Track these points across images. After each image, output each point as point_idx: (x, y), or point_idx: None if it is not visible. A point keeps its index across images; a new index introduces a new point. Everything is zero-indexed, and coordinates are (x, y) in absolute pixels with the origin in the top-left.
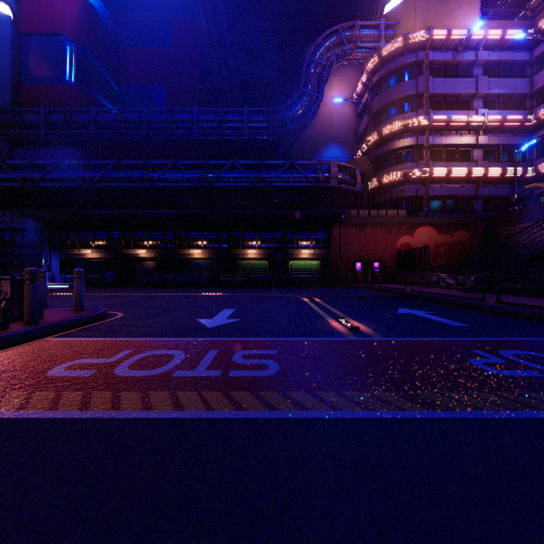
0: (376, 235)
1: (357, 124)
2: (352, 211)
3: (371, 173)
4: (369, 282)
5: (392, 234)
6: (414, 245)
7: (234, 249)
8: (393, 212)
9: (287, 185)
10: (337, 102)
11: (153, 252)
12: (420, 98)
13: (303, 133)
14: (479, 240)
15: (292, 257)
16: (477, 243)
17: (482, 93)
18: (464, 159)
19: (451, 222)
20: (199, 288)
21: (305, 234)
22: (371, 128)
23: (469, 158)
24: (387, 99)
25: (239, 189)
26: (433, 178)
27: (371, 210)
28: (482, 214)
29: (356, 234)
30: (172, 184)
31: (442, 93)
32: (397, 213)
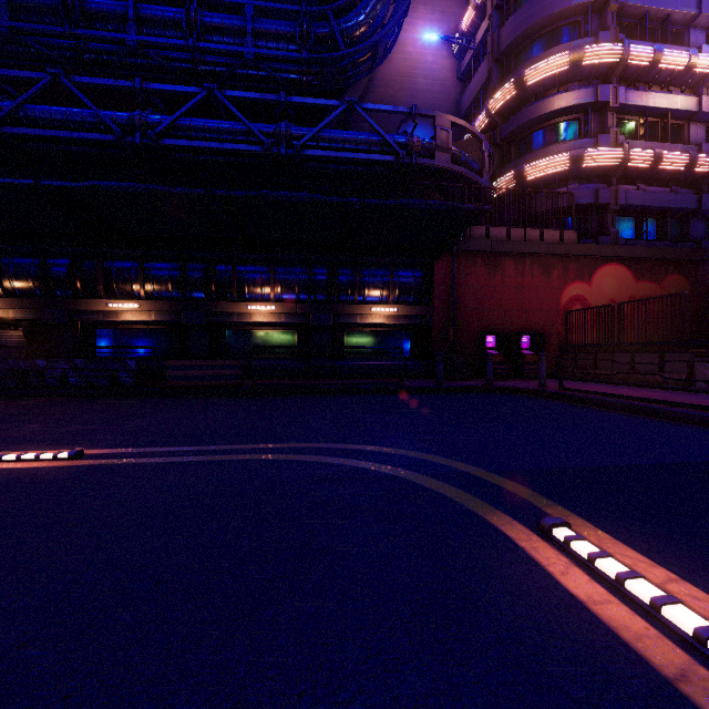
0: (522, 280)
1: (459, 93)
2: (475, 227)
3: (495, 168)
4: (544, 379)
5: (552, 277)
6: (593, 300)
7: (218, 302)
8: (553, 234)
9: (342, 158)
10: (426, 50)
11: (10, 304)
12: (599, 13)
13: (364, 99)
14: (705, 295)
15: (352, 321)
16: (701, 299)
17: (708, 15)
18: (672, 142)
19: (660, 257)
20: (90, 402)
21: (379, 273)
22: (497, 83)
23: (681, 140)
24: (533, 15)
25: (230, 166)
26: (626, 169)
27: (513, 227)
28: (708, 245)
29: (484, 275)
30: (53, 131)
31: (640, 6)
32: (560, 237)
